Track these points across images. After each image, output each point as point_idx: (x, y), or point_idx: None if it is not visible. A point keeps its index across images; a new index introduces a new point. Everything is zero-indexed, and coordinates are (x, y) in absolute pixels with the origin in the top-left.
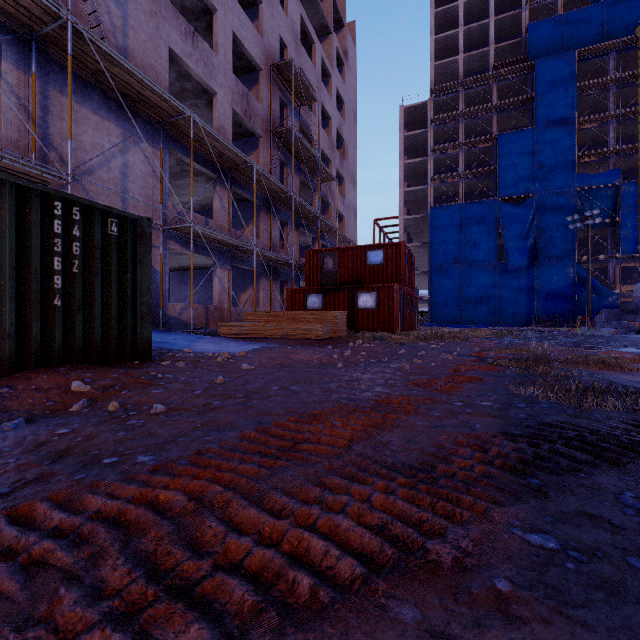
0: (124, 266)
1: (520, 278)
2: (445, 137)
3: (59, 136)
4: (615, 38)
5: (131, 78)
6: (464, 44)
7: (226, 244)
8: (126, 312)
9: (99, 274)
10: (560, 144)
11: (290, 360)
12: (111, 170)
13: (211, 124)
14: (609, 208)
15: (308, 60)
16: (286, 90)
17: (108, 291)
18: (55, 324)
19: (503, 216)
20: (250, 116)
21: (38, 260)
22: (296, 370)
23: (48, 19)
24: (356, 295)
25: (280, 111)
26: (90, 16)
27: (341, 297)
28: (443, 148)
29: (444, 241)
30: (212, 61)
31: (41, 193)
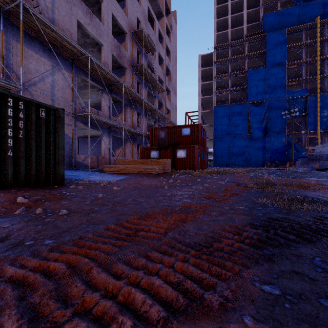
0: (49, 134)
1: (259, 143)
2: (221, 71)
3: (16, 65)
4: (305, 23)
5: (56, 35)
6: (231, 24)
7: (108, 124)
8: (50, 159)
9: (34, 138)
10: (278, 75)
11: (140, 185)
12: (45, 84)
13: (100, 61)
14: (302, 108)
15: (151, 29)
16: (140, 44)
17: (40, 148)
18: (9, 165)
19: (250, 111)
20: (121, 57)
21: None
22: (142, 190)
23: (9, 1)
24: (176, 151)
25: (137, 55)
26: (33, 1)
27: (168, 152)
28: (220, 76)
29: (221, 124)
30: (100, 28)
31: (0, 93)
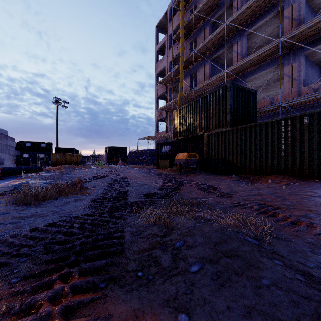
0: (313, 135)
1: None
2: None
3: None
4: None
5: None
6: None
7: None
8: (313, 156)
9: (298, 142)
10: None
11: None
12: None
13: None
14: None
15: None
16: None
17: (304, 148)
18: (282, 161)
19: None
20: None
21: (277, 142)
22: None
23: None
24: None
25: None
26: None
27: None
28: None
29: None
30: None
31: (278, 121)
